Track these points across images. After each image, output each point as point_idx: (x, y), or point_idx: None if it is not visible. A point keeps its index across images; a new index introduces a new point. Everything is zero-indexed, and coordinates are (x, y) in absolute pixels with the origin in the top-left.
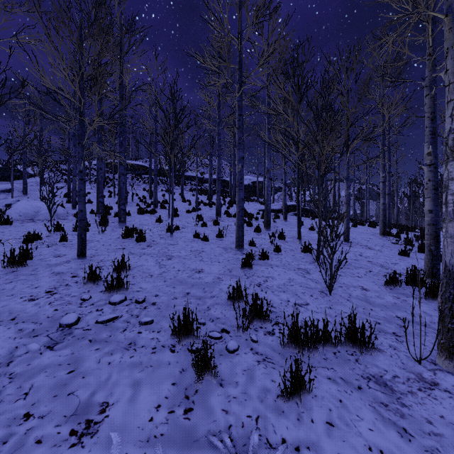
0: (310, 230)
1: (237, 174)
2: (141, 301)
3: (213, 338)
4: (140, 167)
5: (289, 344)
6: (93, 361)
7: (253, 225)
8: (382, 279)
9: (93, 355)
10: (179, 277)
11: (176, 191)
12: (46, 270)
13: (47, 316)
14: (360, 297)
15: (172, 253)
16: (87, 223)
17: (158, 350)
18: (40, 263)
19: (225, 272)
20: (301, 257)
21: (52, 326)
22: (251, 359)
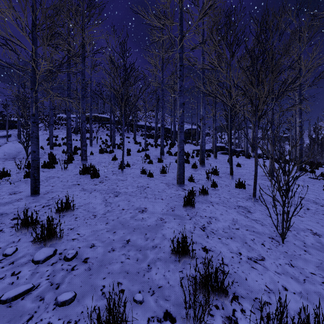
0: (237, 167)
1: (178, 118)
2: (70, 257)
3: None
4: (105, 119)
5: None
6: None
7: (190, 162)
8: None
9: None
10: (122, 217)
11: (130, 136)
12: None
13: None
14: (316, 246)
15: (120, 189)
16: (55, 161)
17: None
18: None
19: (168, 211)
20: (236, 193)
21: None
22: None
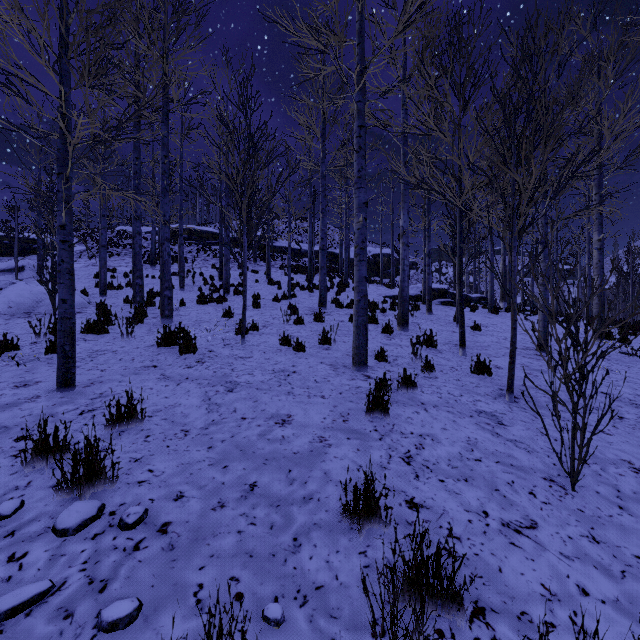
0: (473, 330)
1: (355, 234)
2: (133, 521)
3: None
4: (209, 235)
5: None
6: None
7: (379, 321)
8: None
9: None
10: (242, 435)
11: (260, 269)
12: None
13: None
14: None
15: (238, 377)
16: (110, 319)
17: None
18: None
19: (336, 423)
20: (473, 384)
21: None
22: None
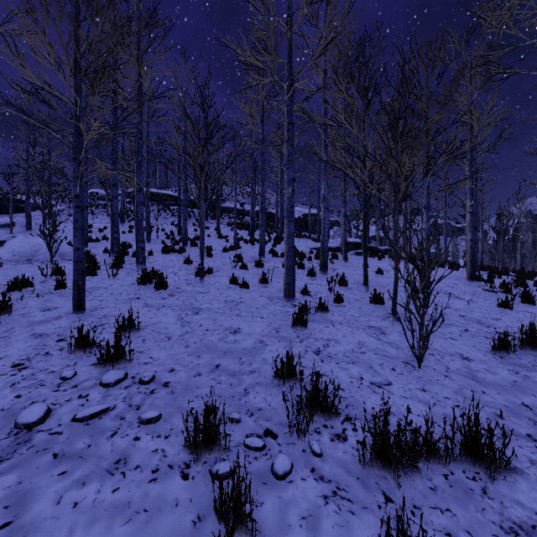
0: (377, 274)
1: (286, 201)
2: (147, 380)
3: (251, 449)
4: (168, 197)
5: (372, 461)
6: (50, 500)
7: (306, 267)
8: (485, 342)
9: (53, 487)
10: (207, 339)
11: (211, 226)
12: (24, 331)
13: (2, 408)
14: (462, 371)
15: (201, 305)
16: (96, 264)
17: (161, 474)
18: (19, 320)
19: (271, 333)
20: (370, 310)
21: (3, 427)
22: (313, 492)
